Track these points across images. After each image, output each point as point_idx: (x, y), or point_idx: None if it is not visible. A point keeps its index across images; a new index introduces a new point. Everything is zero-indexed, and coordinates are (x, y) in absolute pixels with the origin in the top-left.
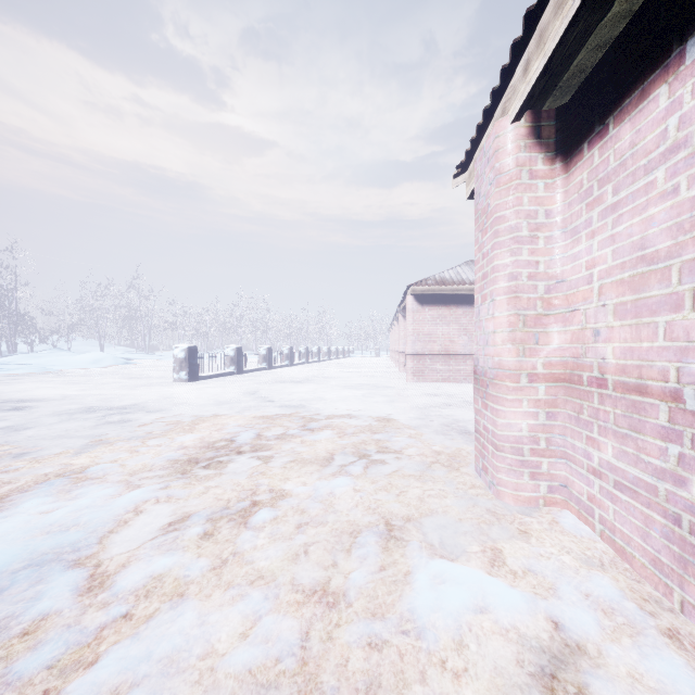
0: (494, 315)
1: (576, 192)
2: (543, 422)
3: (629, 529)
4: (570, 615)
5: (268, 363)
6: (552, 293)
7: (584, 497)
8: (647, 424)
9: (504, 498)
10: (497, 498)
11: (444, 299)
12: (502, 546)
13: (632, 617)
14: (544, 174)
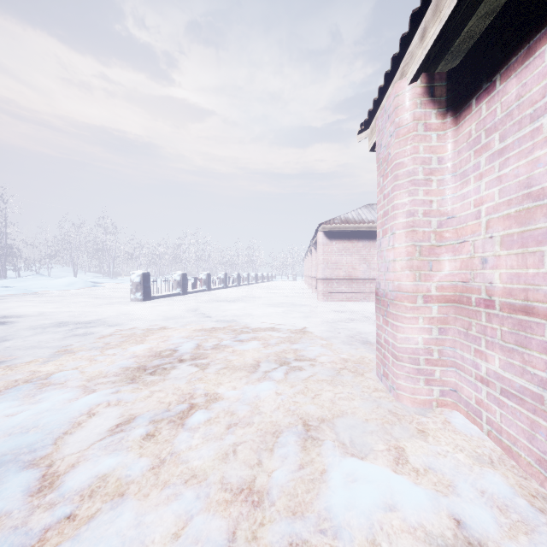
0: (394, 246)
1: (464, 141)
2: (436, 337)
3: (515, 431)
4: (470, 513)
5: (208, 286)
6: (443, 227)
7: (473, 401)
8: (533, 340)
9: (403, 401)
10: (397, 401)
11: (348, 234)
12: (404, 445)
13: (525, 514)
14: (437, 127)
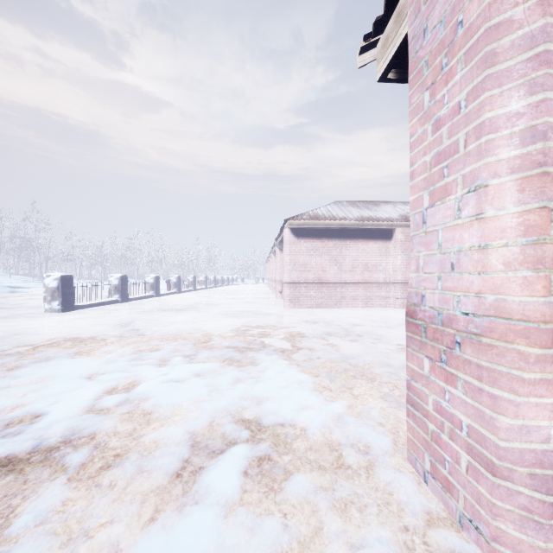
0: (485, 214)
1: None
2: None
3: None
4: None
5: (156, 291)
6: None
7: None
8: None
9: None
10: None
11: (317, 232)
12: None
13: None
14: None
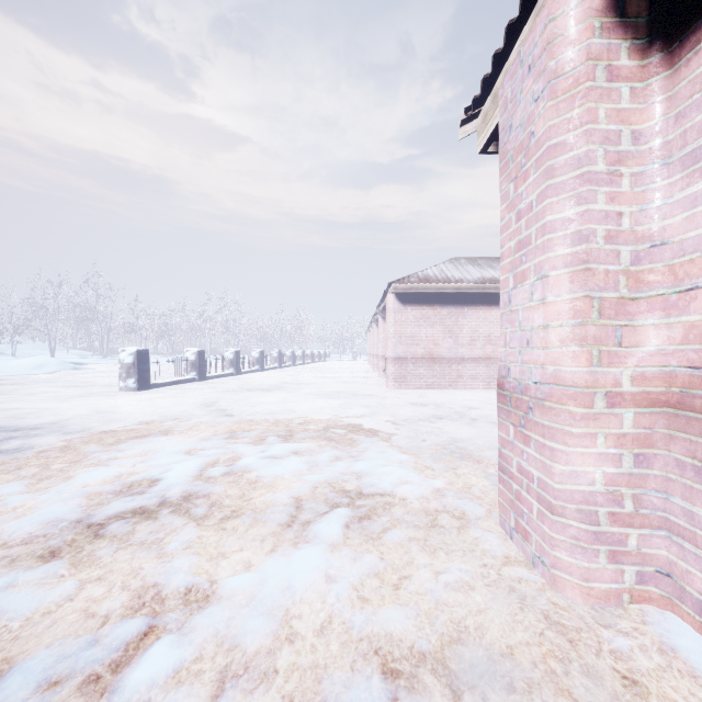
0: (546, 300)
1: (696, 91)
2: (629, 471)
3: None
4: None
5: (236, 368)
6: (643, 264)
7: None
8: None
9: (564, 590)
10: (552, 588)
11: (428, 298)
12: None
13: None
14: (630, 73)
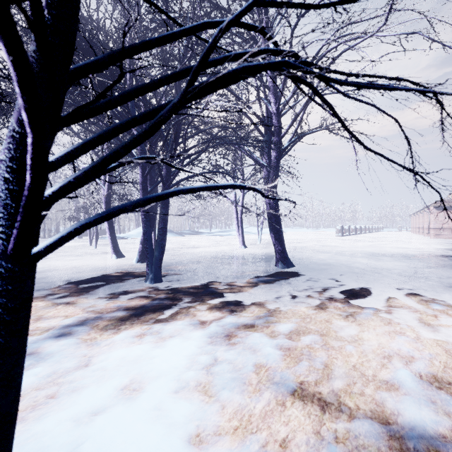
0: None
1: None
2: None
3: None
4: None
5: (355, 232)
6: None
7: None
8: None
9: None
10: None
11: (449, 208)
12: None
13: None
14: None
